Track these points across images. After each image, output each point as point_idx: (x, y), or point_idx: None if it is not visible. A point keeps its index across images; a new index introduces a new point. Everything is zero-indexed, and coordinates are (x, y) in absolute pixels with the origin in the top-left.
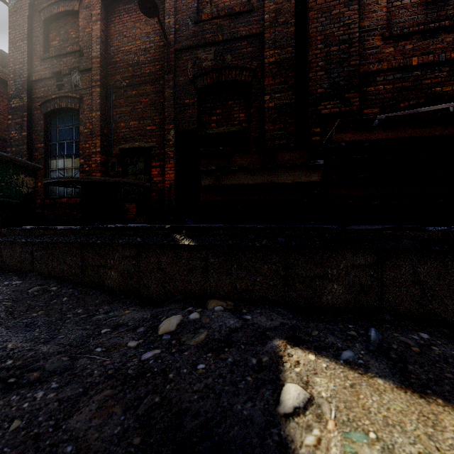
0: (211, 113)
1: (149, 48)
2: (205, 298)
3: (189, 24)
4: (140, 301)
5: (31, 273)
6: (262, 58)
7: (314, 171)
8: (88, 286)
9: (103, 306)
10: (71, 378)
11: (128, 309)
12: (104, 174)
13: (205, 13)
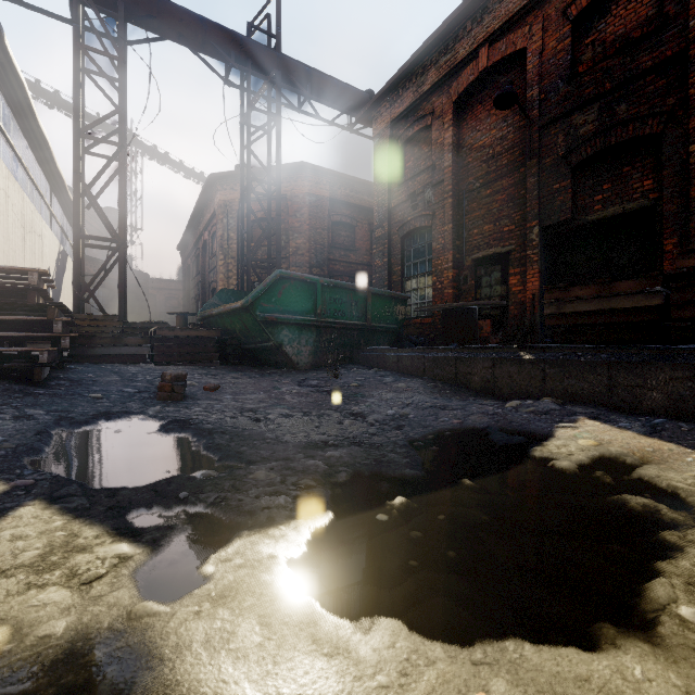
0: (593, 193)
1: (506, 134)
2: (542, 398)
3: (559, 86)
4: (495, 398)
5: (424, 377)
6: (686, 87)
7: (654, 296)
8: (459, 386)
9: (471, 397)
10: (465, 411)
11: (487, 400)
12: (456, 290)
13: (583, 64)
